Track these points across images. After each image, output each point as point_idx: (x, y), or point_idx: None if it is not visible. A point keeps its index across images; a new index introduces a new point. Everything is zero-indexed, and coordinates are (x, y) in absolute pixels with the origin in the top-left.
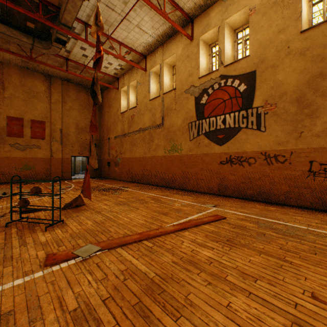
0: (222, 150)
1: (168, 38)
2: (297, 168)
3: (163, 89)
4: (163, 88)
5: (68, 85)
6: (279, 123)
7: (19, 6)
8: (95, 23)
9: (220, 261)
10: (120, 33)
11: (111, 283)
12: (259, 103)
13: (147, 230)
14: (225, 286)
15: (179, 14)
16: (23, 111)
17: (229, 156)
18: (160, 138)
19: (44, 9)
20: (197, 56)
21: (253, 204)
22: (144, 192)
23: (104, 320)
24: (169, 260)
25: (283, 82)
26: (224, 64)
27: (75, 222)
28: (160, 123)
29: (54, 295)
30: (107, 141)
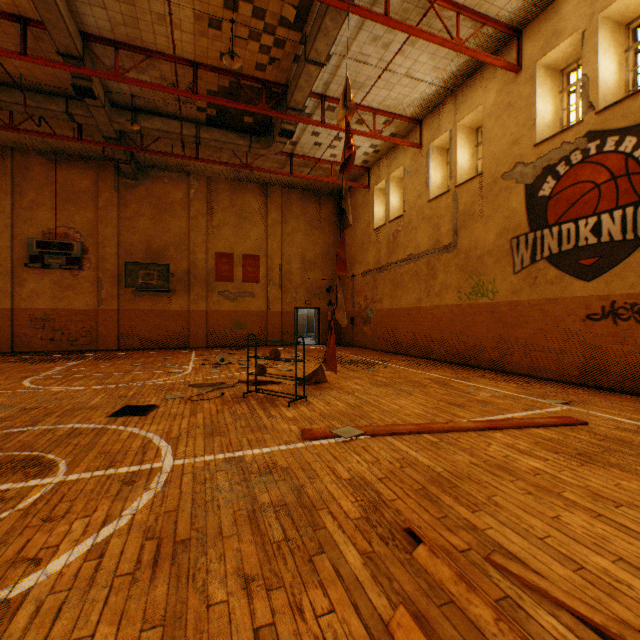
0: (591, 292)
1: (467, 77)
2: None
3: (455, 177)
4: (455, 175)
5: (290, 194)
6: None
7: (240, 103)
8: (343, 104)
9: (555, 475)
10: (375, 96)
11: (384, 467)
12: None
13: (428, 422)
14: (555, 501)
15: (488, 31)
16: (233, 242)
17: (608, 302)
18: (449, 271)
19: (267, 94)
20: (531, 101)
21: None
22: (418, 370)
23: (383, 493)
24: (465, 460)
25: None
26: (595, 107)
27: (321, 401)
28: (450, 243)
29: (324, 464)
30: (348, 280)
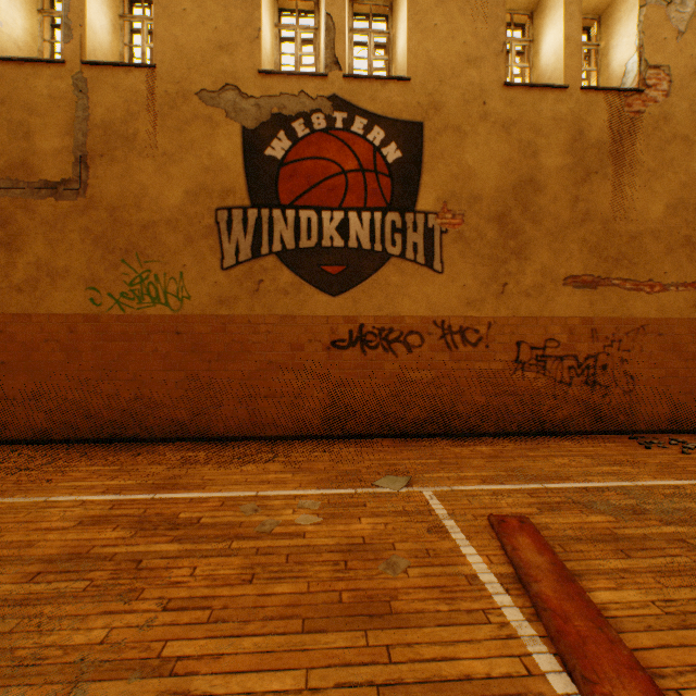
0: (339, 310)
1: None
2: (498, 357)
3: (83, 41)
4: (83, 37)
5: None
6: (469, 259)
7: None
8: None
9: None
10: None
11: None
12: (430, 204)
13: None
14: None
15: None
16: None
17: (358, 325)
18: (63, 239)
19: None
20: None
21: (437, 446)
22: (14, 495)
23: None
24: None
25: (477, 173)
26: (343, 68)
27: None
28: (67, 180)
29: None
30: None
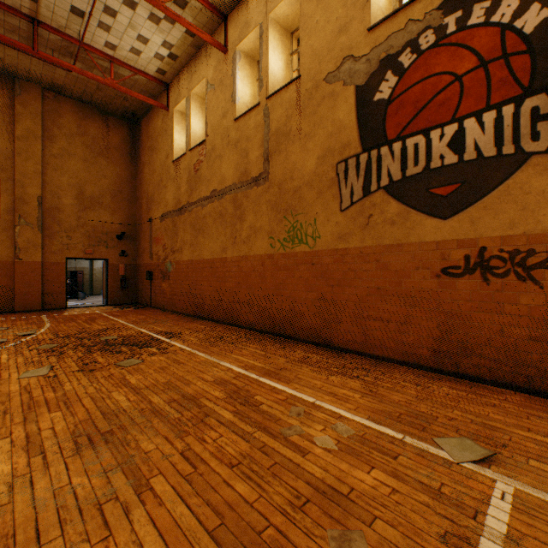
0: (450, 234)
1: None
2: None
3: (267, 85)
4: (267, 82)
5: (59, 102)
6: None
7: None
8: None
9: None
10: None
11: None
12: None
13: None
14: None
15: None
16: None
17: (476, 249)
18: (259, 210)
19: None
20: None
21: None
22: (212, 355)
23: None
24: None
25: None
26: None
27: None
28: (260, 174)
29: None
30: (147, 226)
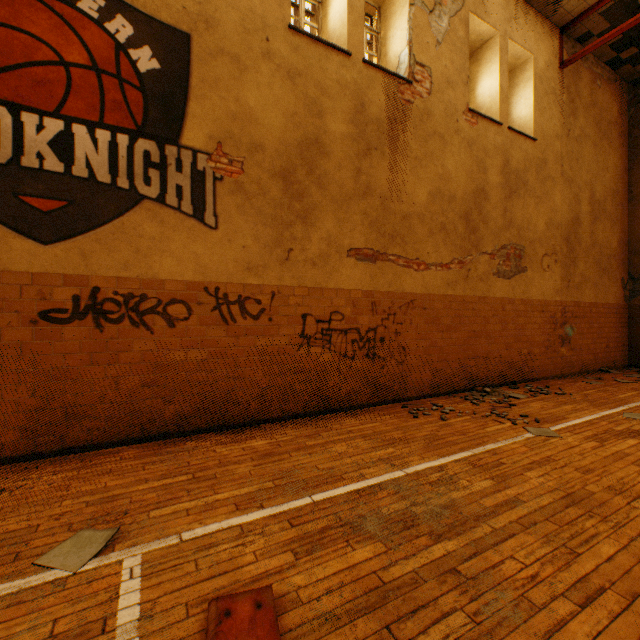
0: (55, 266)
1: None
2: (283, 331)
3: None
4: None
5: None
6: (250, 216)
7: None
8: None
9: None
10: None
11: None
12: (201, 140)
13: None
14: None
15: None
16: None
17: (90, 289)
18: None
19: None
20: None
21: (203, 447)
22: None
23: None
24: None
25: (259, 118)
26: None
27: None
28: None
29: None
30: None
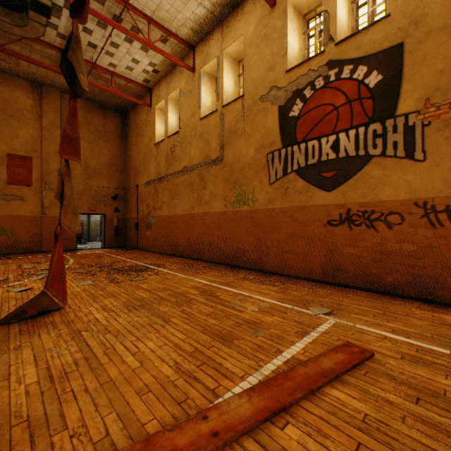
0: (332, 201)
1: (232, 9)
2: None
3: (222, 98)
4: (222, 96)
5: None
6: None
7: None
8: None
9: None
10: None
11: None
12: (410, 105)
13: (172, 423)
14: None
15: None
16: None
17: (345, 210)
18: (217, 181)
19: None
20: (284, 33)
21: (403, 305)
22: (188, 275)
23: None
24: None
25: None
26: (335, 39)
27: None
28: (218, 157)
29: None
30: (134, 190)
